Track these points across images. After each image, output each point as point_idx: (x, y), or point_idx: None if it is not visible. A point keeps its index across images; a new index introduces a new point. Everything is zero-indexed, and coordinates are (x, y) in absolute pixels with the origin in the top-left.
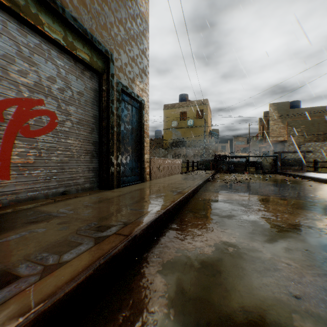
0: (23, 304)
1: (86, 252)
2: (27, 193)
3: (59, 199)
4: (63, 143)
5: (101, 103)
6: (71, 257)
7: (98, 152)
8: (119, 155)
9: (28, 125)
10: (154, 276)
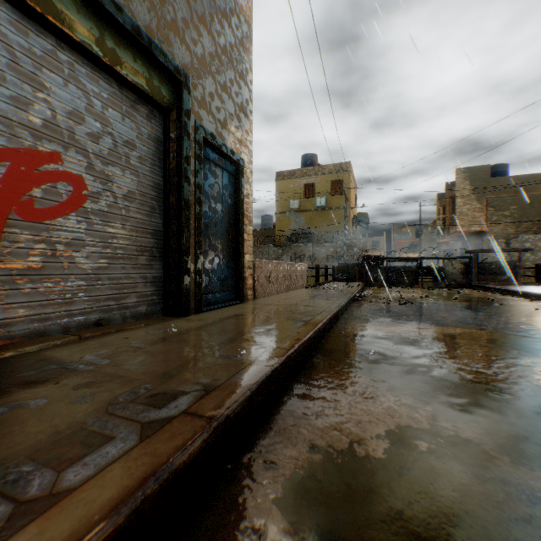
0: None
1: (117, 461)
2: (30, 324)
3: (89, 334)
4: (98, 232)
5: (168, 163)
6: (83, 477)
7: (163, 249)
8: (200, 255)
9: (31, 200)
10: (267, 514)
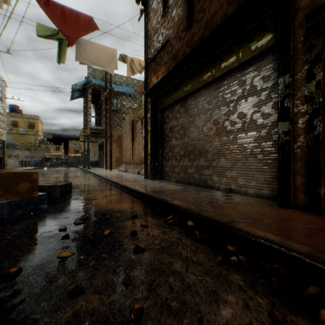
0: None
1: None
2: None
3: None
4: None
5: None
6: None
7: None
8: None
9: None
10: None
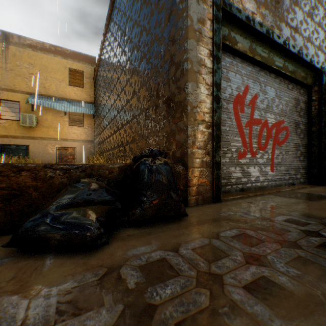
0: None
1: None
2: (277, 181)
3: (298, 187)
4: (290, 148)
5: (310, 112)
6: None
7: (306, 153)
8: None
9: (278, 138)
10: None
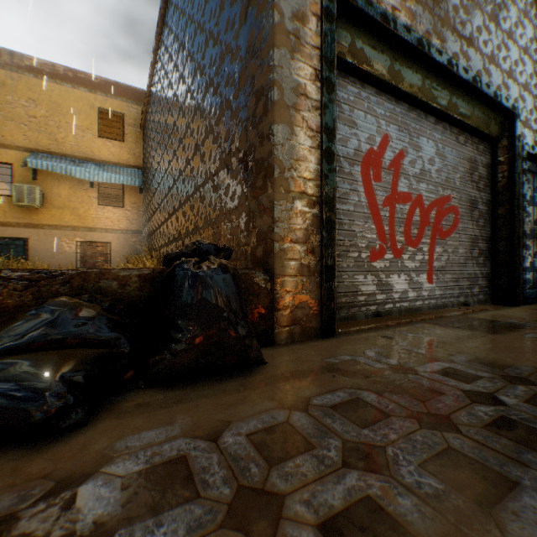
0: None
1: None
2: (440, 299)
3: (473, 309)
4: (462, 242)
5: (496, 182)
6: None
7: (489, 251)
8: (523, 255)
9: (440, 226)
10: None
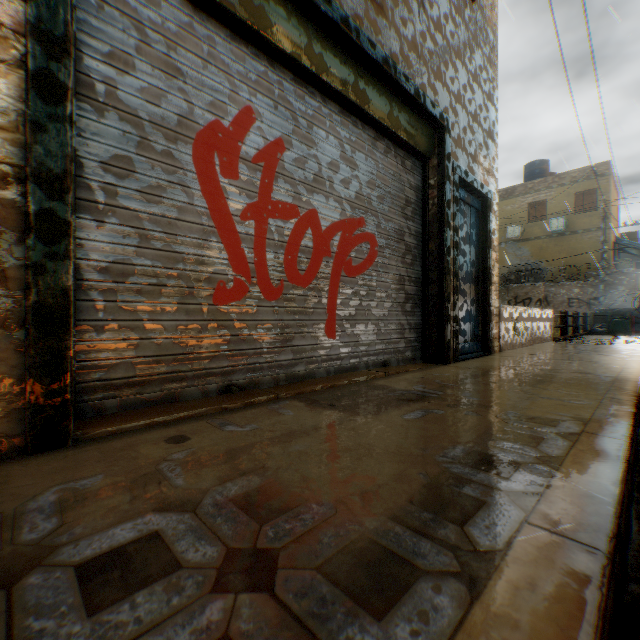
0: (581, 492)
1: (572, 449)
2: (349, 360)
3: (388, 372)
4: (382, 283)
5: (427, 211)
6: (559, 453)
7: (421, 296)
8: (457, 301)
9: (349, 259)
10: None
